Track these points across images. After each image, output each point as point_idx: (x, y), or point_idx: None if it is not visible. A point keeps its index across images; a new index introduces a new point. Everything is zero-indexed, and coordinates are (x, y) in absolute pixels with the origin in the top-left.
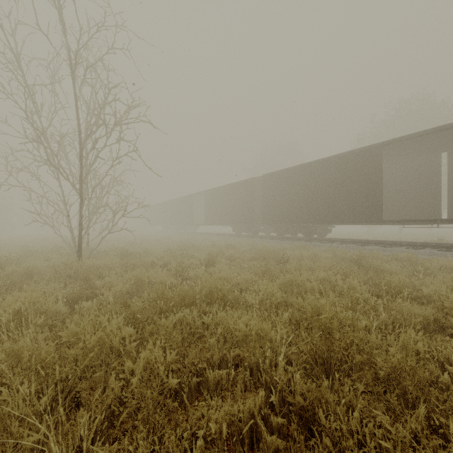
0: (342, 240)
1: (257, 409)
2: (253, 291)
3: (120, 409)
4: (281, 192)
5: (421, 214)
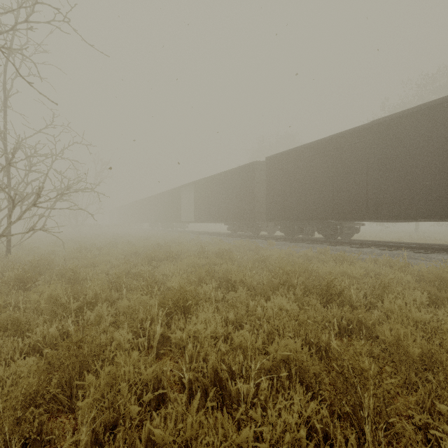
0: (386, 243)
1: None
2: None
3: None
4: (292, 178)
5: None
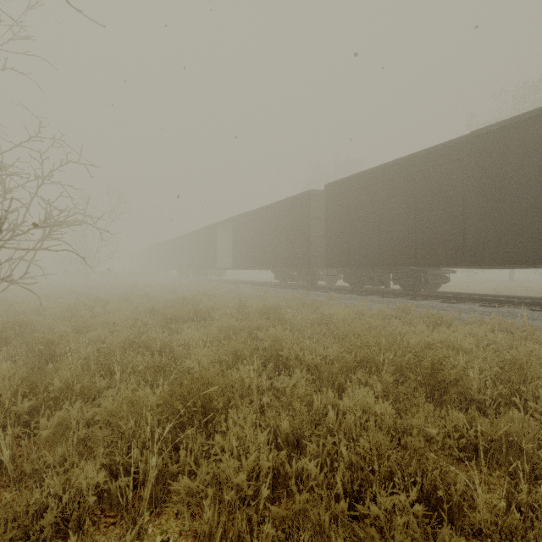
0: (489, 298)
1: None
2: None
3: None
4: (360, 211)
5: None
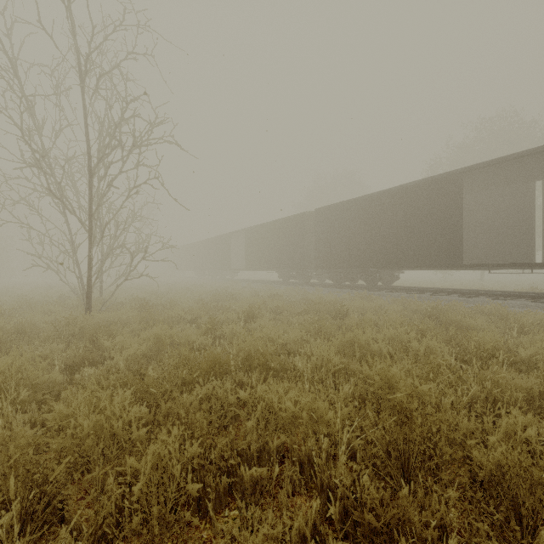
0: (413, 288)
1: (309, 527)
2: (303, 355)
3: (115, 532)
4: (338, 230)
5: (510, 256)
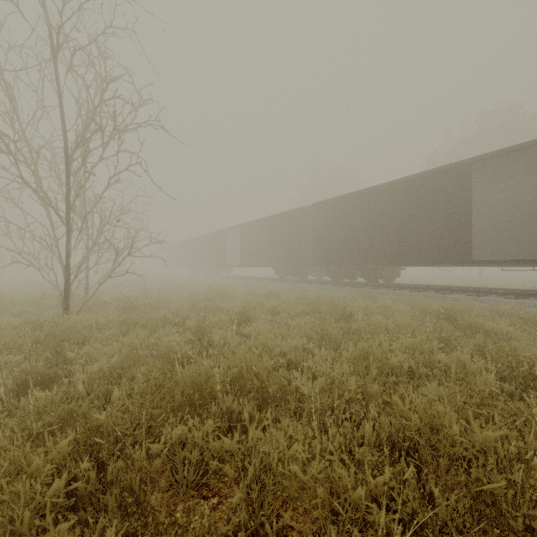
0: (417, 286)
1: None
2: (306, 369)
3: None
4: (336, 225)
5: (519, 252)
